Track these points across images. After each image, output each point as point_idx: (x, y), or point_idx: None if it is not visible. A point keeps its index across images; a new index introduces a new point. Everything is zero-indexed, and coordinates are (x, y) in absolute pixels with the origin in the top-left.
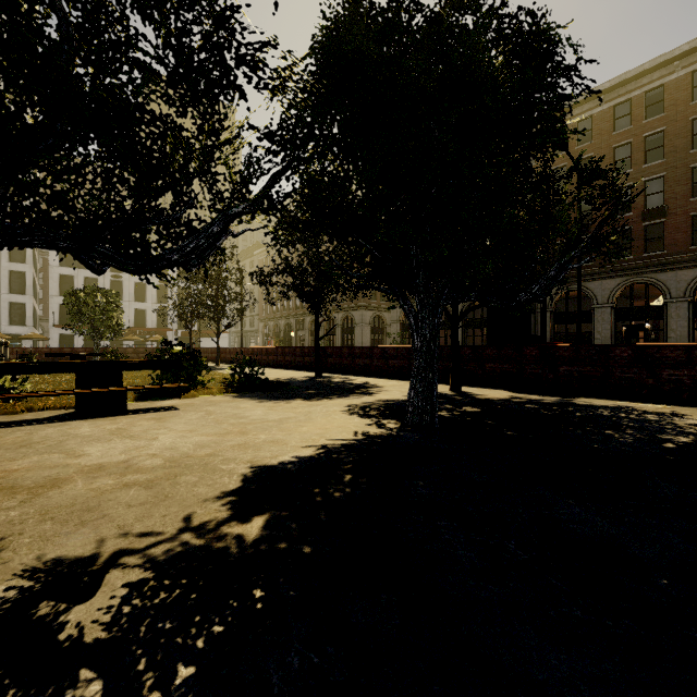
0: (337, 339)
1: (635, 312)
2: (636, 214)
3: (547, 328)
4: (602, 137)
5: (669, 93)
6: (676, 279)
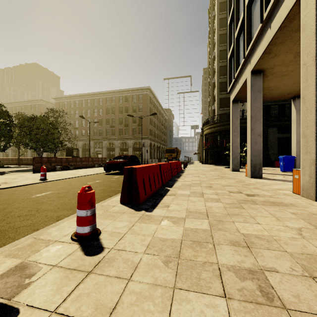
0: (28, 154)
1: (123, 149)
2: (123, 125)
3: (105, 152)
4: (117, 103)
5: (129, 98)
6: (130, 142)
